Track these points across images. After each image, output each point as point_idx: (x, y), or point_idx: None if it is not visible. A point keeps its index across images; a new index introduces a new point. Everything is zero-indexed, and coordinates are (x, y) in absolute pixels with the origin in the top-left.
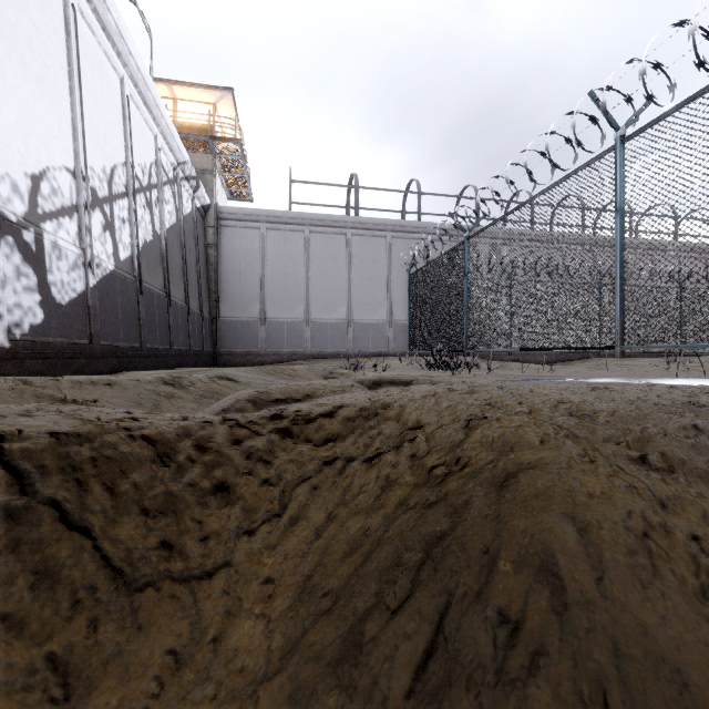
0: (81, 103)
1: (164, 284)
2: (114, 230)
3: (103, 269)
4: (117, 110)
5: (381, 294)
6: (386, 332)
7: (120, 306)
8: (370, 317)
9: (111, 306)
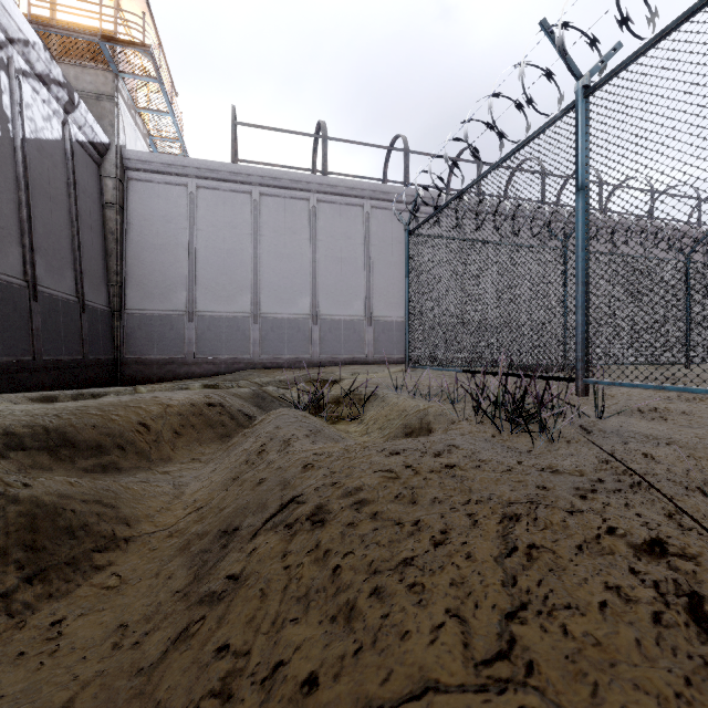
0: None
1: None
2: None
3: None
4: None
5: (357, 281)
6: (363, 332)
7: None
8: (342, 311)
9: None
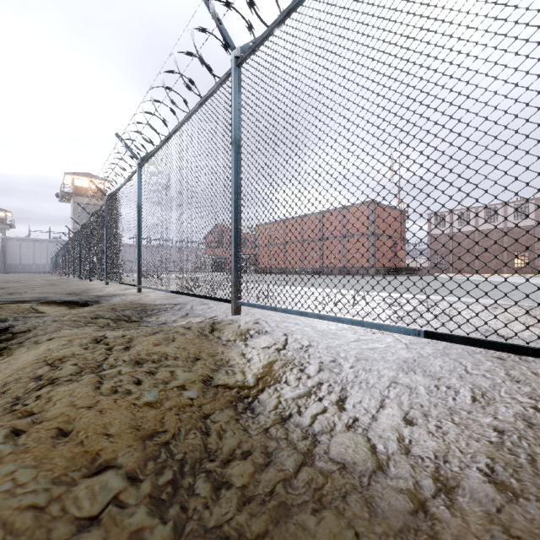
0: None
1: (0, 261)
2: None
3: None
4: None
5: None
6: None
7: None
8: None
9: None
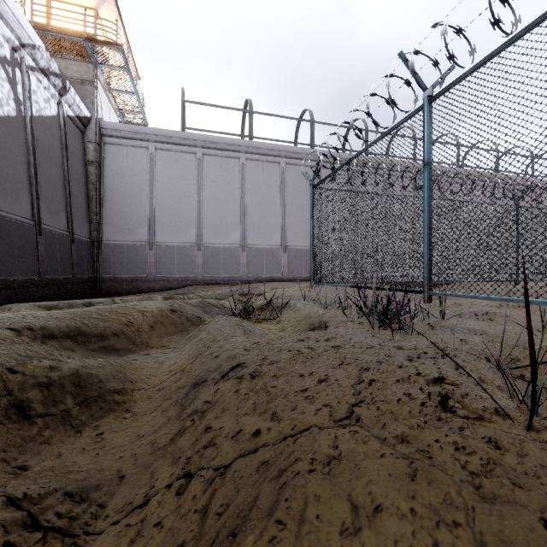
0: None
1: None
2: None
3: None
4: None
5: (275, 219)
6: (280, 257)
7: None
8: (264, 242)
9: None
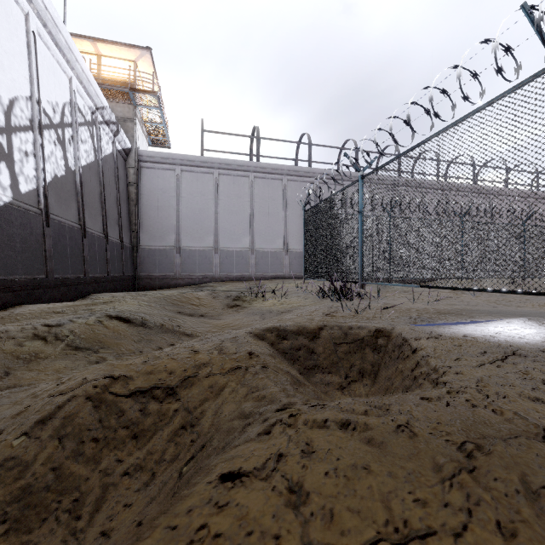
0: None
1: (79, 216)
2: (13, 162)
3: None
4: (21, 44)
5: (278, 227)
6: (282, 259)
7: (18, 238)
8: (269, 246)
9: (5, 239)
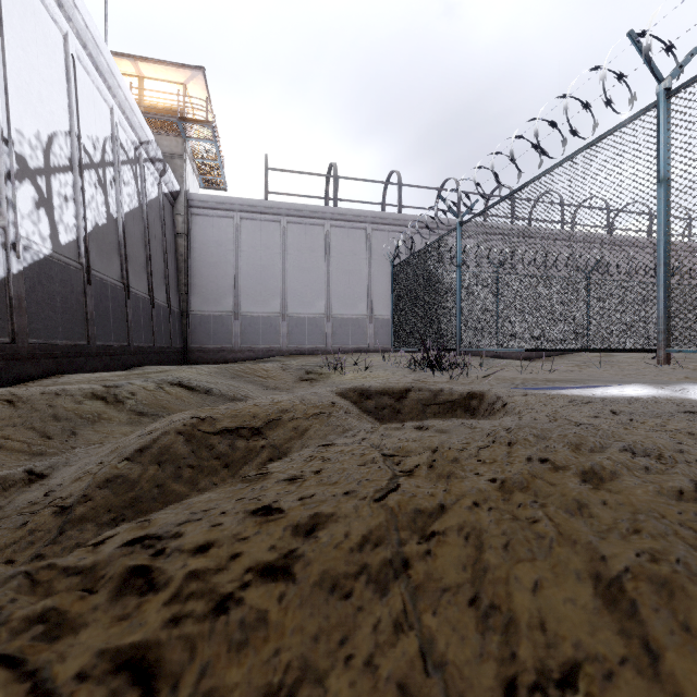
0: (3, 50)
1: (121, 273)
2: (52, 209)
3: (34, 253)
4: (59, 70)
5: (361, 288)
6: (366, 328)
7: (59, 297)
8: (350, 311)
9: (45, 297)
